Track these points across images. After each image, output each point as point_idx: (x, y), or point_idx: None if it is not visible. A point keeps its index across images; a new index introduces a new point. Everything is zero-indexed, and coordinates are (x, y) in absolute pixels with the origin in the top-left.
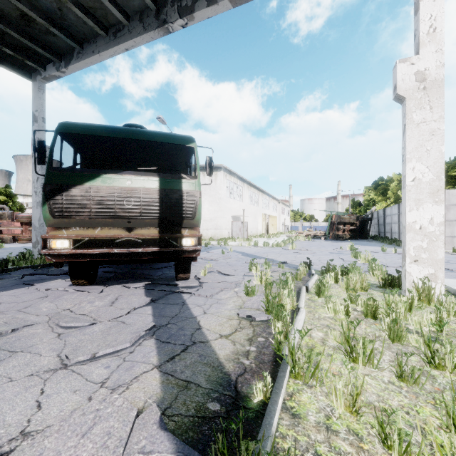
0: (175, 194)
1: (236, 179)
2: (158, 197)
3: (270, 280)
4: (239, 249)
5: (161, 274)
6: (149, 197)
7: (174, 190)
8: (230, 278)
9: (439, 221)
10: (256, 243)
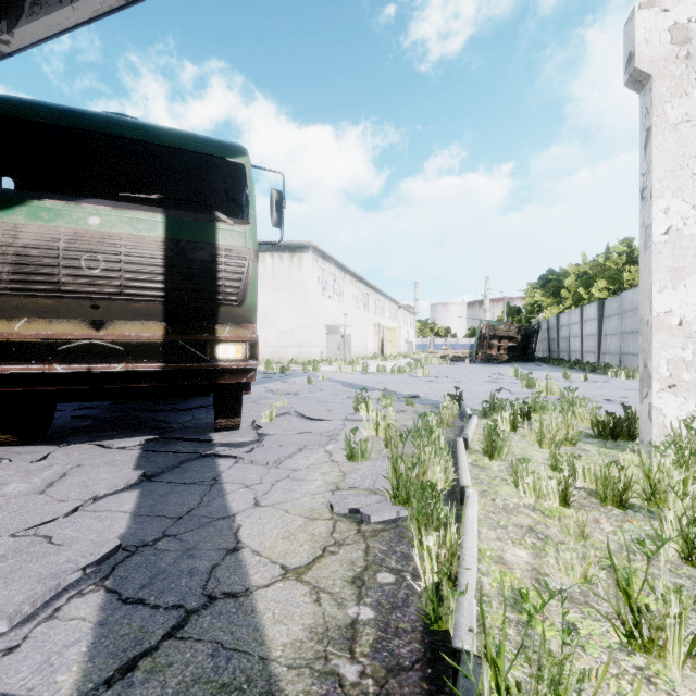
0: (201, 252)
1: (334, 268)
2: (162, 256)
3: (395, 427)
4: (338, 376)
5: (188, 420)
6: (142, 253)
7: (200, 243)
8: (319, 425)
9: None
10: (366, 367)
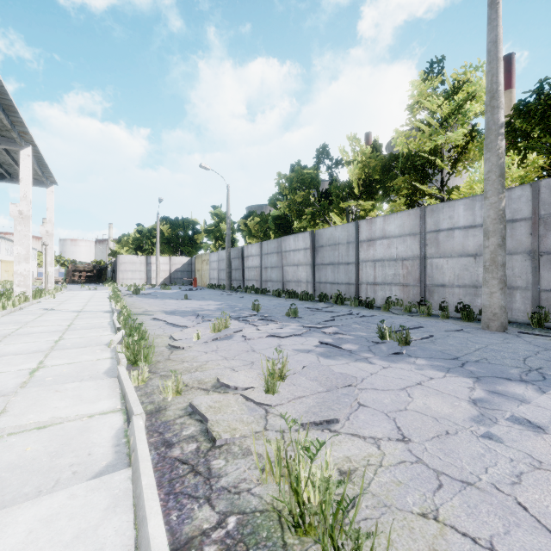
0: None
1: None
2: None
3: None
4: None
5: None
6: None
7: None
8: None
9: (53, 272)
10: None
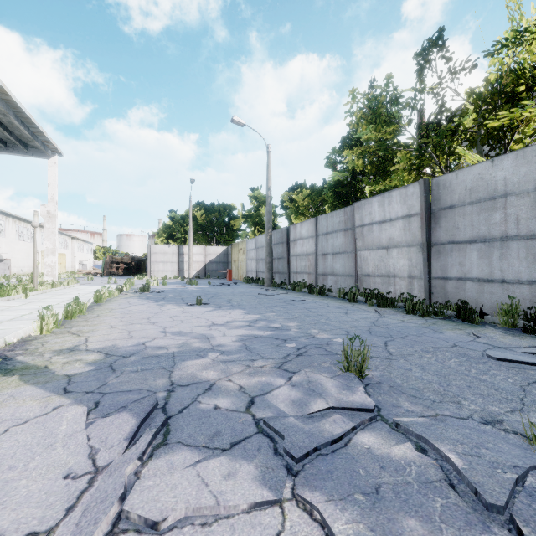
0: None
1: None
2: None
3: None
4: None
5: None
6: None
7: None
8: None
9: (55, 262)
10: (9, 278)
